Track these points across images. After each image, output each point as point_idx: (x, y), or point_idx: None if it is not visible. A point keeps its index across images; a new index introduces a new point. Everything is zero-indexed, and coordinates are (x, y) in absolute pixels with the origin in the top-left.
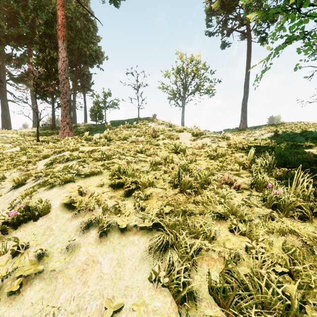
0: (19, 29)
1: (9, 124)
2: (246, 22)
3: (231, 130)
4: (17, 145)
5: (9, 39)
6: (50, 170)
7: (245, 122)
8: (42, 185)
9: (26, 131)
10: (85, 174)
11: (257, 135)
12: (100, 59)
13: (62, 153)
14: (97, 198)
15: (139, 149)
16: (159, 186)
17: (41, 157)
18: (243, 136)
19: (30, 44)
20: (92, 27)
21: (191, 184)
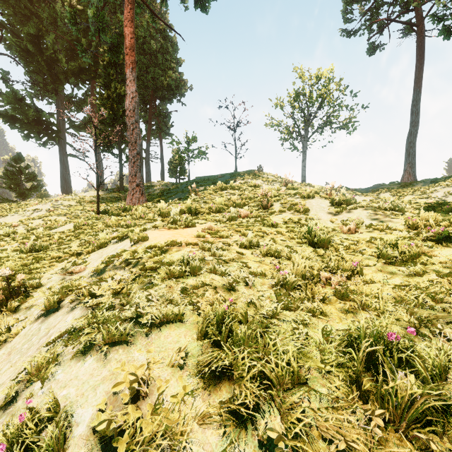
0: (80, 62)
1: (69, 186)
2: (417, 4)
3: (387, 185)
4: (73, 218)
5: (69, 76)
6: (97, 288)
7: (412, 171)
8: (72, 340)
9: (87, 196)
10: (150, 318)
11: (439, 195)
12: (181, 91)
13: (124, 242)
14: (171, 423)
15: (246, 240)
16: (314, 380)
17: (95, 246)
18: (413, 197)
19: (94, 80)
20: (172, 47)
21: (413, 397)
